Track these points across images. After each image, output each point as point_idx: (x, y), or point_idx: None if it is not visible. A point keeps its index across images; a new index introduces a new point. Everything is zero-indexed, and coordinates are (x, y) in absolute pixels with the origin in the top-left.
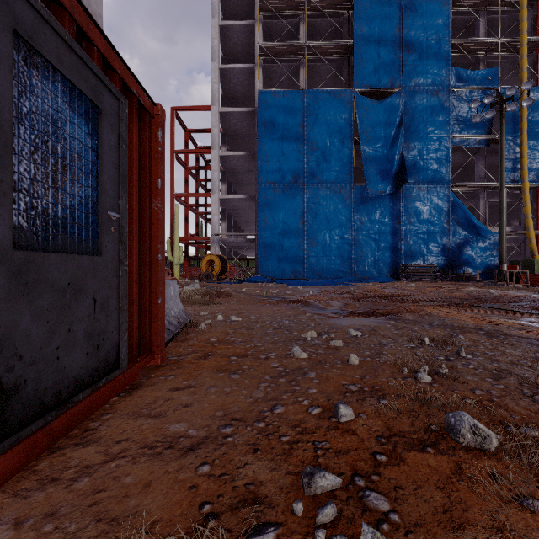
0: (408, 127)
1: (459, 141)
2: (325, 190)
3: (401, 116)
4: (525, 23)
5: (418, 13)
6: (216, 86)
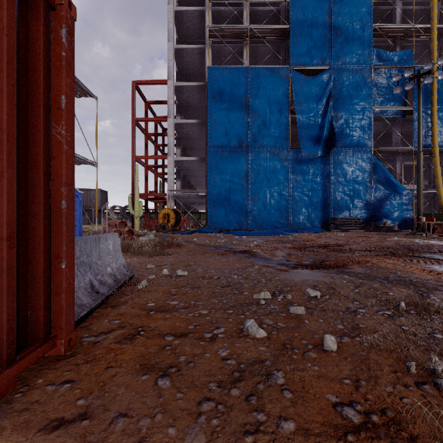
0: (336, 99)
1: (379, 112)
2: (265, 153)
3: (330, 90)
4: (435, 11)
5: (345, 2)
6: (171, 63)
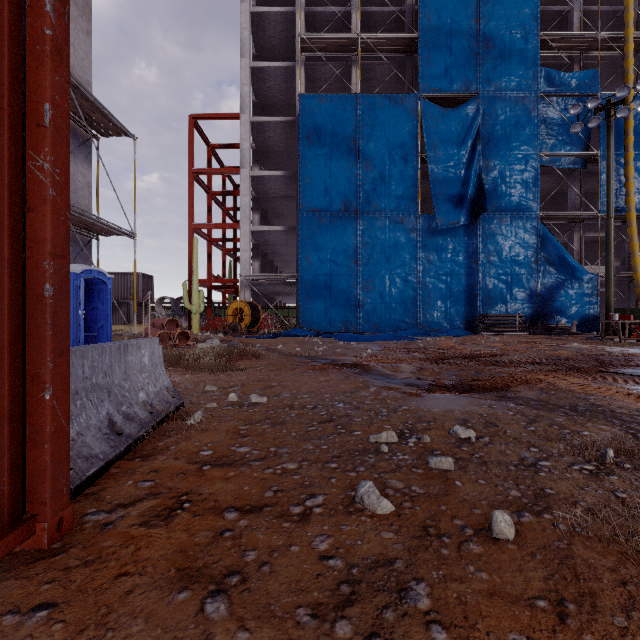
0: (486, 142)
1: (550, 161)
2: (384, 220)
3: (478, 128)
4: (631, 13)
5: (499, 0)
6: (246, 88)
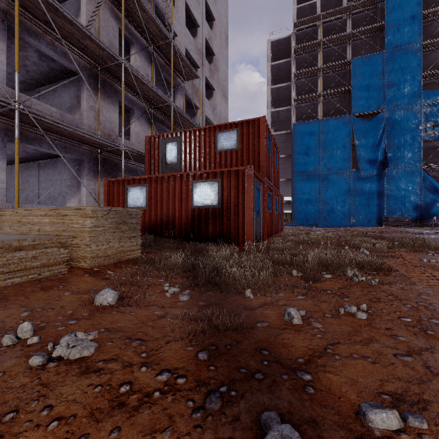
0: (389, 133)
1: (430, 137)
2: (333, 175)
3: (384, 127)
4: None
5: (397, 62)
6: (269, 122)
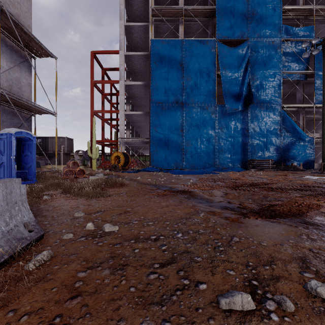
0: (253, 65)
1: (287, 76)
2: (197, 108)
3: (248, 58)
4: None
5: None
6: (122, 37)
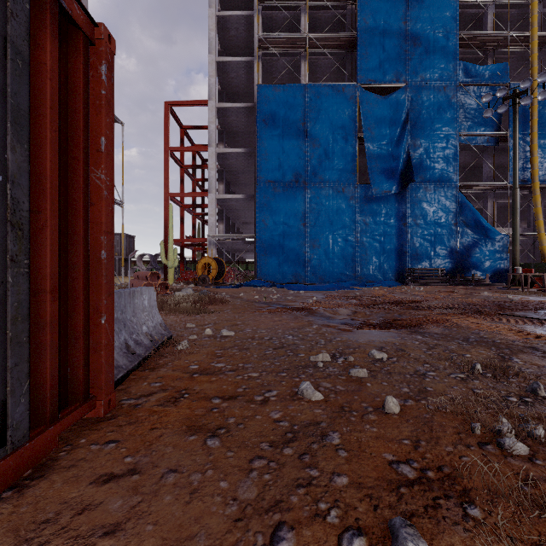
0: (414, 124)
1: (467, 139)
2: (328, 190)
3: (407, 112)
4: (535, 16)
5: (424, 5)
6: (212, 80)
